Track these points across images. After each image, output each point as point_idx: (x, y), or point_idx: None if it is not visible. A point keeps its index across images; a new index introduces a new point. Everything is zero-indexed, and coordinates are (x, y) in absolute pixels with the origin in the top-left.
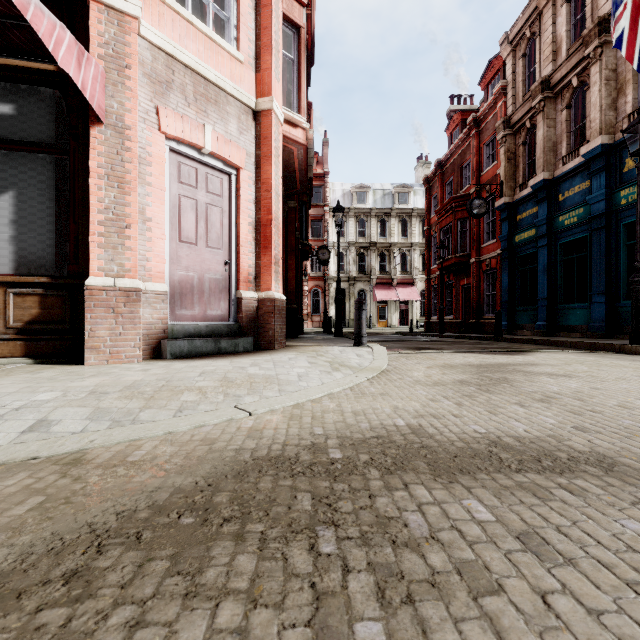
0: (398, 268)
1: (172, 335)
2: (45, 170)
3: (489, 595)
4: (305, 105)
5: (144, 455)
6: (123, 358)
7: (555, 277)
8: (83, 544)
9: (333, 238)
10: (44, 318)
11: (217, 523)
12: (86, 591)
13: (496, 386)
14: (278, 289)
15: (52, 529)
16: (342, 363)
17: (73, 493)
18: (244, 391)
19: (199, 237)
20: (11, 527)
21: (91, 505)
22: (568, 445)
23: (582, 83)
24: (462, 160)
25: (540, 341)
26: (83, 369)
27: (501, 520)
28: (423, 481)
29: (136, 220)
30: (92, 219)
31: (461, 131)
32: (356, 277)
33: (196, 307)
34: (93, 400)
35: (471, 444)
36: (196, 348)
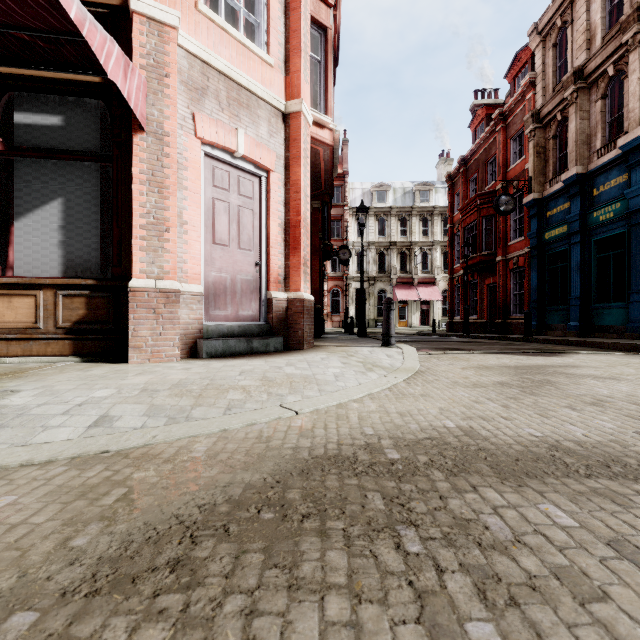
0: (419, 267)
1: (207, 335)
2: (90, 177)
3: (596, 602)
4: (332, 106)
5: (206, 451)
6: (163, 357)
7: (589, 275)
8: (176, 534)
9: (353, 238)
10: (90, 318)
11: (297, 519)
12: (194, 579)
13: (540, 388)
14: (307, 289)
15: (143, 519)
16: (374, 363)
17: (151, 486)
18: (285, 390)
19: (231, 239)
20: (105, 516)
21: (172, 498)
22: (635, 451)
23: (619, 72)
24: (487, 156)
25: (575, 342)
26: (128, 367)
27: (585, 526)
28: (491, 484)
29: (175, 223)
30: (135, 223)
31: (486, 126)
32: (376, 277)
33: (229, 308)
34: (146, 397)
35: (530, 447)
36: (230, 348)
